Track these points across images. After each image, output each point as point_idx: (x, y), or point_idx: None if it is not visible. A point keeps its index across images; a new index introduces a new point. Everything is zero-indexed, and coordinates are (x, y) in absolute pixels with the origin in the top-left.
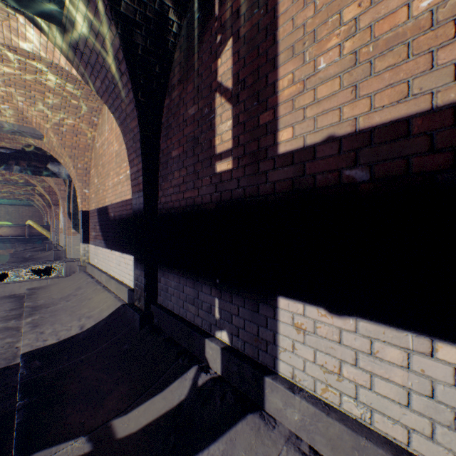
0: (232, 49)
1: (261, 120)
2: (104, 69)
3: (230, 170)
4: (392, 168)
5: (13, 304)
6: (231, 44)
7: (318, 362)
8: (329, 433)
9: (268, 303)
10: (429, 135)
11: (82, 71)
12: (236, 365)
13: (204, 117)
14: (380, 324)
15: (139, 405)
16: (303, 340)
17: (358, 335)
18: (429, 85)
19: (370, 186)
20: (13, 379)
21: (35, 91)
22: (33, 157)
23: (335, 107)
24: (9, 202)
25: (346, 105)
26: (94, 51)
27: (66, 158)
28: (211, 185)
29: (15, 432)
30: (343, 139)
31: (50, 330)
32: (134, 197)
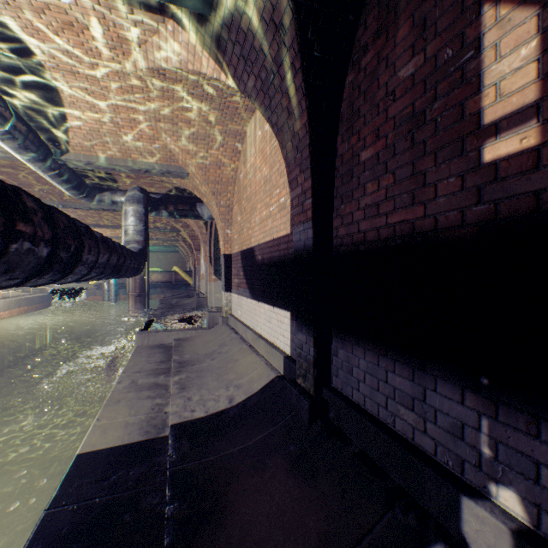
0: None
1: None
2: (260, 55)
3: (530, 150)
4: None
5: (162, 355)
6: None
7: None
8: None
9: None
10: None
11: (232, 72)
12: None
13: (440, 68)
14: None
15: None
16: None
17: None
18: None
19: None
20: (162, 459)
21: (181, 122)
22: (178, 200)
23: None
24: (159, 249)
25: None
26: (249, 33)
27: (209, 196)
28: (464, 191)
29: None
30: None
31: (197, 397)
32: (296, 231)
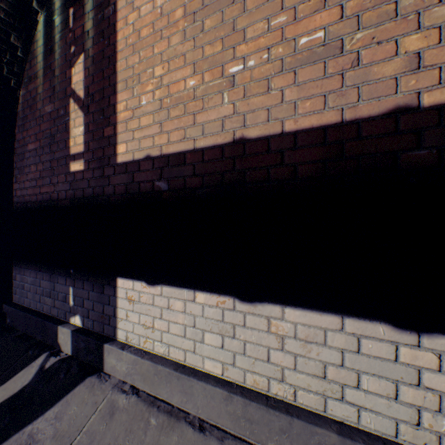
0: (84, 64)
1: (106, 133)
2: None
3: (82, 171)
4: (178, 183)
5: None
6: (83, 59)
7: (142, 322)
8: (143, 370)
9: (111, 284)
10: (193, 165)
11: None
12: (83, 342)
13: (60, 117)
14: (173, 287)
15: None
16: (133, 308)
17: (163, 297)
18: (193, 134)
19: (169, 194)
20: None
21: None
22: None
23: (151, 135)
24: None
25: (157, 136)
26: None
27: None
28: (67, 183)
29: None
30: (155, 159)
31: None
32: None
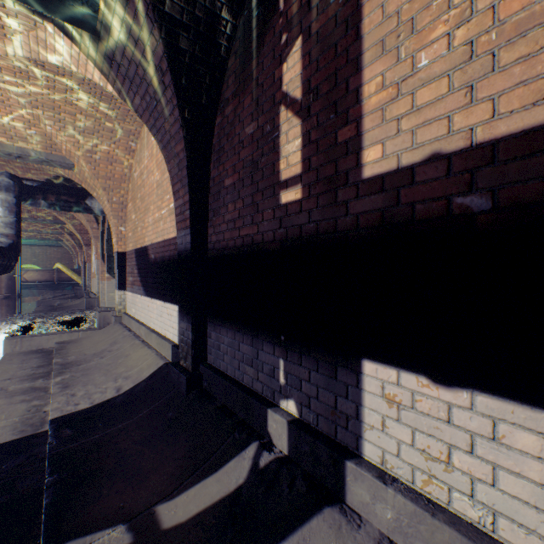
0: (301, 50)
1: (339, 137)
2: (144, 83)
3: (299, 201)
4: (525, 193)
5: (41, 360)
6: (300, 44)
7: (417, 445)
8: (435, 540)
9: (349, 367)
10: None
11: (119, 87)
12: (307, 444)
13: (265, 136)
14: (508, 400)
15: (188, 488)
16: (396, 416)
17: (475, 413)
18: None
19: (493, 217)
20: (41, 449)
21: (65, 113)
22: (62, 190)
23: (442, 115)
24: (36, 243)
25: (458, 113)
26: (133, 62)
27: (100, 191)
28: (275, 220)
29: (43, 515)
30: (454, 156)
31: (82, 393)
32: (179, 235)
